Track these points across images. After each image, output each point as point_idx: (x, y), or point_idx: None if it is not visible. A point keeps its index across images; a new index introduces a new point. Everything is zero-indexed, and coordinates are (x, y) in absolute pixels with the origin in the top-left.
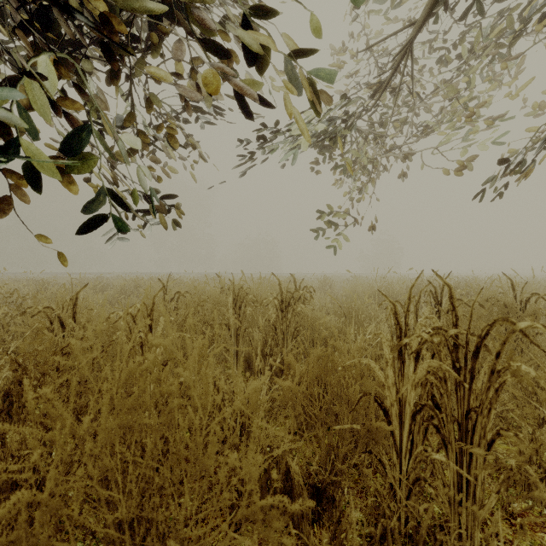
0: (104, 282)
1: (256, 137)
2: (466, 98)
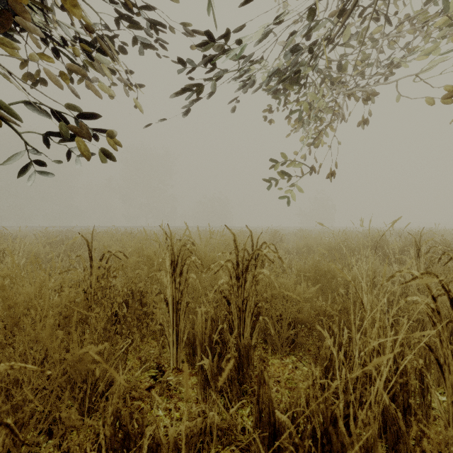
0: (71, 235)
1: (205, 60)
2: (448, 25)
